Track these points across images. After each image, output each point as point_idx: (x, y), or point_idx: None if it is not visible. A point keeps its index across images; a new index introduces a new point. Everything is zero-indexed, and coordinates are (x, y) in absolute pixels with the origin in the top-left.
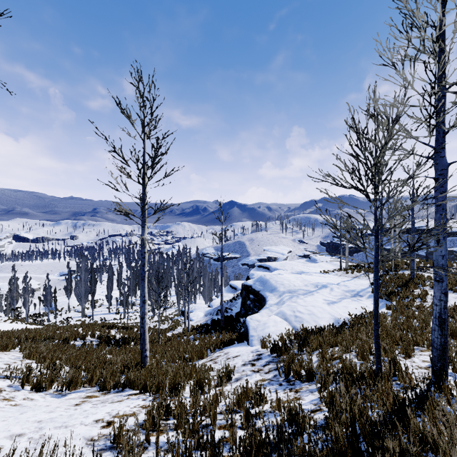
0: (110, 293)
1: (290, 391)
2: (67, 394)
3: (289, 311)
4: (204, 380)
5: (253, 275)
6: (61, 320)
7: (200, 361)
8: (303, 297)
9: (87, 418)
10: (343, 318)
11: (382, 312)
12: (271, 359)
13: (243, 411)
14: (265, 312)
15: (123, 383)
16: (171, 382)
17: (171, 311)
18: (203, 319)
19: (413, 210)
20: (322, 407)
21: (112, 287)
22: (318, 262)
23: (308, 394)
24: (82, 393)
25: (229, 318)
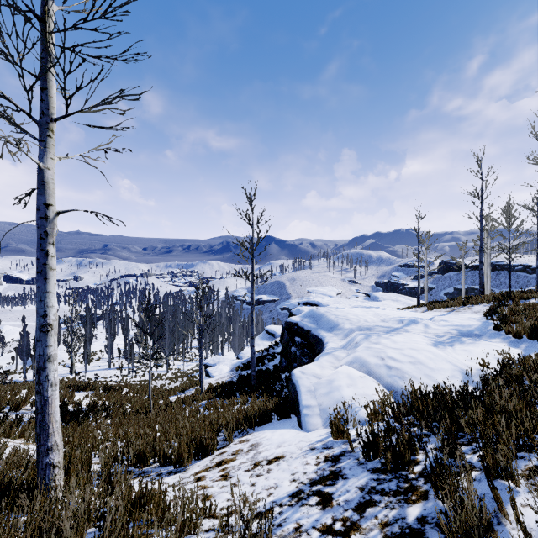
0: (110, 342)
1: None
2: None
3: (373, 358)
4: None
5: (299, 311)
6: None
7: (197, 464)
8: (389, 336)
9: None
10: (472, 369)
11: None
12: (373, 480)
13: None
14: (326, 360)
15: None
16: None
17: (190, 366)
18: (228, 375)
19: None
20: None
21: (114, 335)
22: (381, 300)
23: None
24: None
25: (264, 373)
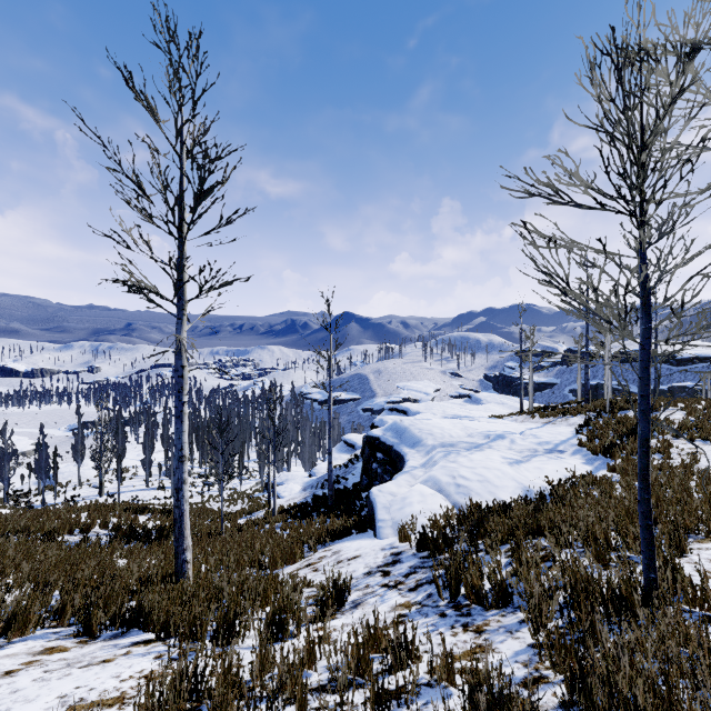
0: (148, 456)
1: (465, 631)
2: (6, 645)
3: (446, 477)
4: (289, 609)
5: (382, 422)
6: (64, 502)
7: (288, 568)
8: (468, 453)
9: None
10: (537, 487)
11: (604, 475)
12: (419, 562)
13: (369, 691)
14: (403, 479)
15: (128, 619)
16: (221, 614)
17: (249, 485)
18: (300, 495)
19: None
20: (544, 671)
21: (152, 446)
22: (484, 403)
23: (503, 637)
24: (39, 641)
25: (343, 492)
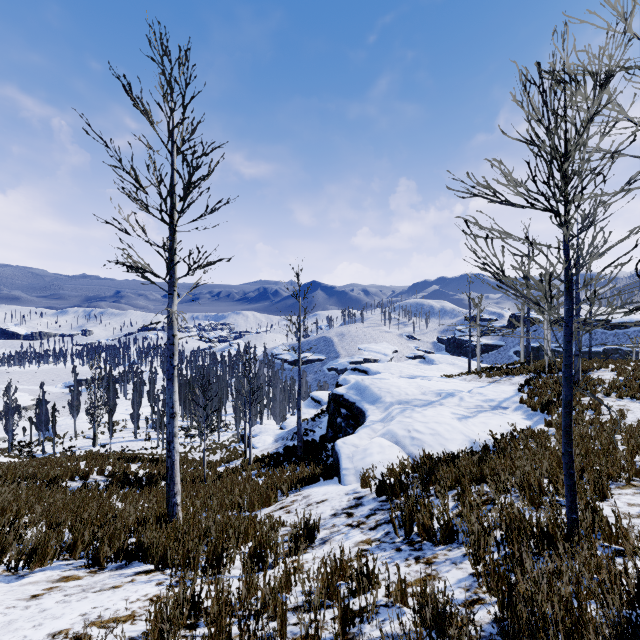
0: (137, 410)
1: (417, 562)
2: (27, 574)
3: (402, 431)
4: (268, 544)
5: (346, 381)
6: (62, 452)
7: (264, 510)
8: (421, 410)
9: (39, 628)
10: (482, 439)
11: (541, 430)
12: (378, 505)
13: (337, 609)
14: (365, 432)
15: (130, 552)
16: (210, 549)
17: (226, 436)
18: (273, 446)
19: (577, 282)
20: (481, 595)
21: (140, 402)
22: (437, 364)
23: (449, 568)
24: (55, 571)
25: (310, 443)
